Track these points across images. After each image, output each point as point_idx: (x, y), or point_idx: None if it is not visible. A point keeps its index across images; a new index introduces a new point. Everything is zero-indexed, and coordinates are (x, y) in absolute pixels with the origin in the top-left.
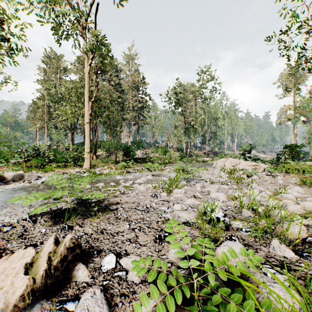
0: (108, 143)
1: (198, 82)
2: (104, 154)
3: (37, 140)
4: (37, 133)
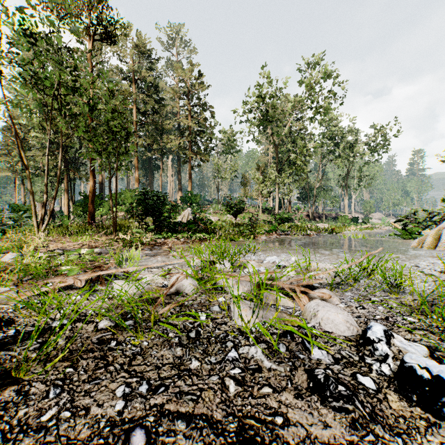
0: (129, 194)
1: (302, 83)
2: (120, 216)
3: (16, 193)
4: (17, 182)
